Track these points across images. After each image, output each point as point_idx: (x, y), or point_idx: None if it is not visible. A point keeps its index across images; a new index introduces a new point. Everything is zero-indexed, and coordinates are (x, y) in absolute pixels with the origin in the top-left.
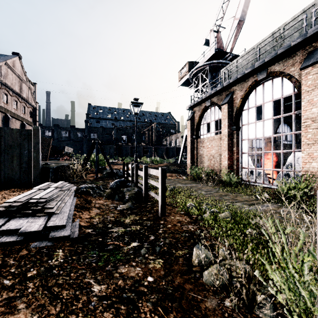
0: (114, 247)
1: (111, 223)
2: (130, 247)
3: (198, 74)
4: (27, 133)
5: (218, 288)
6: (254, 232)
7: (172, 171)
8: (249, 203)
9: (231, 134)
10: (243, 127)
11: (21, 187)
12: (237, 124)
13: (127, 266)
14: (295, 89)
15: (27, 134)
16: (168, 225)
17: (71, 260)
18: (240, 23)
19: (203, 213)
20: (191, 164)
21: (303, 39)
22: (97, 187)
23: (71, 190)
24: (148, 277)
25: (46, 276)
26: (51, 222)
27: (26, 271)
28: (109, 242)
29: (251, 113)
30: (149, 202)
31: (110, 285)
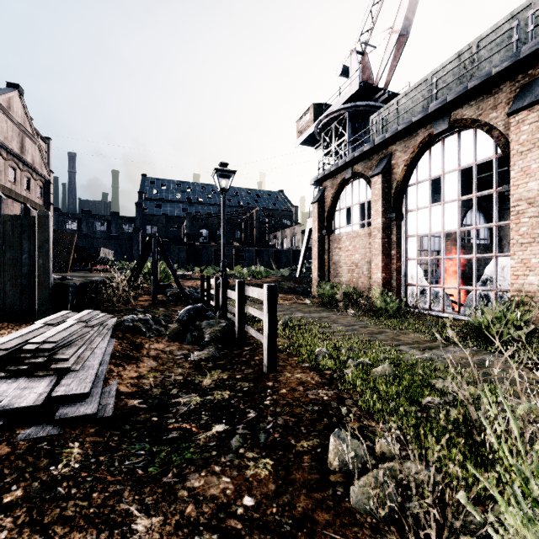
0: (180, 434)
1: (176, 386)
2: (212, 434)
3: (330, 125)
4: (26, 224)
5: (380, 521)
6: (454, 412)
7: (287, 290)
8: (422, 347)
9: (387, 227)
10: (409, 215)
11: (15, 320)
12: (398, 210)
13: (204, 473)
14: (498, 149)
15: (26, 225)
16: (282, 389)
17: (96, 464)
18: (402, 39)
19: (343, 366)
20: (318, 278)
21: (513, 62)
22: (155, 318)
23: (106, 325)
24: (245, 497)
25: (43, 500)
26: (62, 387)
27: (2, 491)
28: (172, 424)
29: (421, 191)
30: (247, 347)
31: (169, 516)
